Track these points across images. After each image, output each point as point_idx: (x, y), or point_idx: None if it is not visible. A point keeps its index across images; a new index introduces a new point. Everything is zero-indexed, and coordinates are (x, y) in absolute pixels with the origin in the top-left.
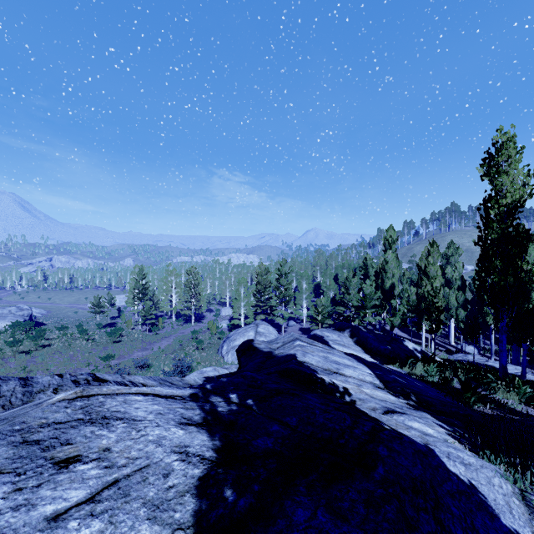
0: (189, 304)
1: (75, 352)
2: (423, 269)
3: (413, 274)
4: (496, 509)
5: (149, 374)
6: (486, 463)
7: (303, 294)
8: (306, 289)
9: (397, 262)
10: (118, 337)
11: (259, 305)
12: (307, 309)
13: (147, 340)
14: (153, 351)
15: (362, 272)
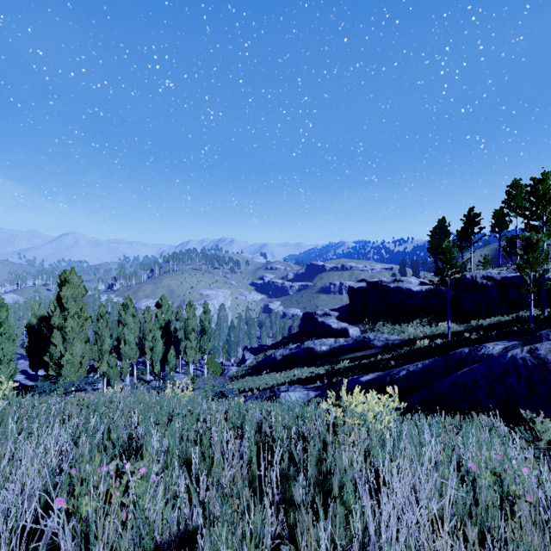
0: None
1: None
2: None
3: None
4: (21, 382)
5: None
6: (29, 381)
7: None
8: None
9: None
10: None
11: None
12: None
13: None
14: None
15: None
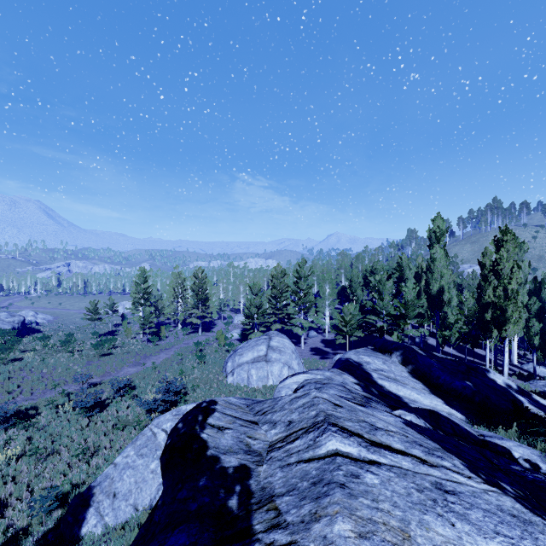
0: (196, 311)
1: (49, 368)
2: (487, 266)
3: (457, 278)
4: None
5: (130, 400)
6: None
7: (325, 301)
8: (329, 295)
9: (447, 260)
10: (111, 348)
11: (276, 313)
12: (330, 317)
13: (142, 353)
14: (146, 367)
15: (396, 274)
